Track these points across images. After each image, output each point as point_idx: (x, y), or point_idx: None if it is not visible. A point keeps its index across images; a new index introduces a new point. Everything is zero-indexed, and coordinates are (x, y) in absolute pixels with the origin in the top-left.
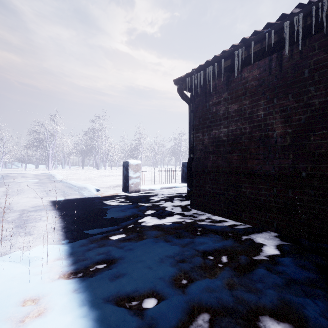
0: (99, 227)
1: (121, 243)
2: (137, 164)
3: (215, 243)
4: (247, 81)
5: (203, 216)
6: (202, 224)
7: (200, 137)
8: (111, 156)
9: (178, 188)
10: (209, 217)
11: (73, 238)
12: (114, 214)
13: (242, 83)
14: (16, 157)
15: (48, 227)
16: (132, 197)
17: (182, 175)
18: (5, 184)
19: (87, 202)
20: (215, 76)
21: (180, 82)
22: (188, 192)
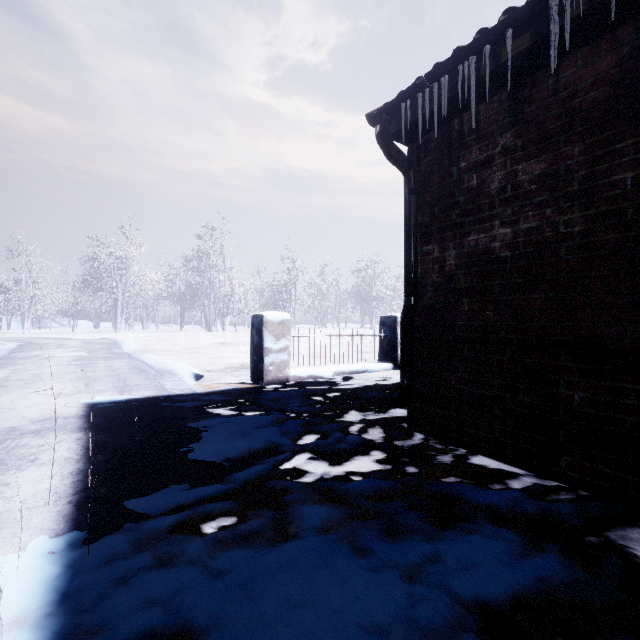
0: (174, 489)
1: (223, 554)
2: (281, 321)
3: (508, 566)
4: (576, 93)
5: (445, 455)
6: (448, 483)
7: (433, 254)
8: (236, 304)
9: (373, 374)
10: (462, 459)
11: (91, 529)
12: (221, 445)
13: (559, 101)
14: (60, 307)
15: (40, 487)
16: (270, 394)
17: (380, 344)
18: (15, 361)
19: (168, 407)
20: (479, 91)
21: (383, 116)
22: (404, 392)
